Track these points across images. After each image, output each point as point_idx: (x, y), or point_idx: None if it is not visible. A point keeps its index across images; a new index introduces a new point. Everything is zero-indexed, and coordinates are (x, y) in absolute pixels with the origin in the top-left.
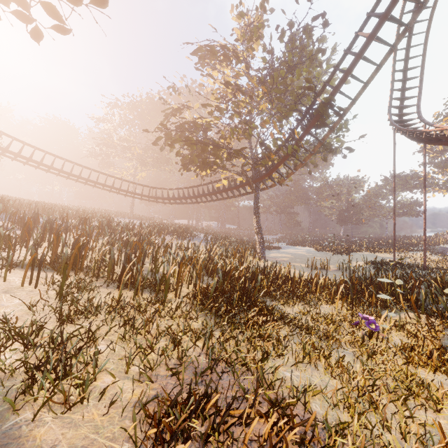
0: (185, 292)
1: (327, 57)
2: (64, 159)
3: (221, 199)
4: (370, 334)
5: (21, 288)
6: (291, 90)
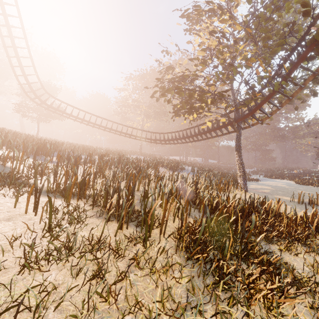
0: (171, 227)
1: None
2: (97, 116)
3: (205, 138)
4: None
5: (24, 214)
6: (276, 30)
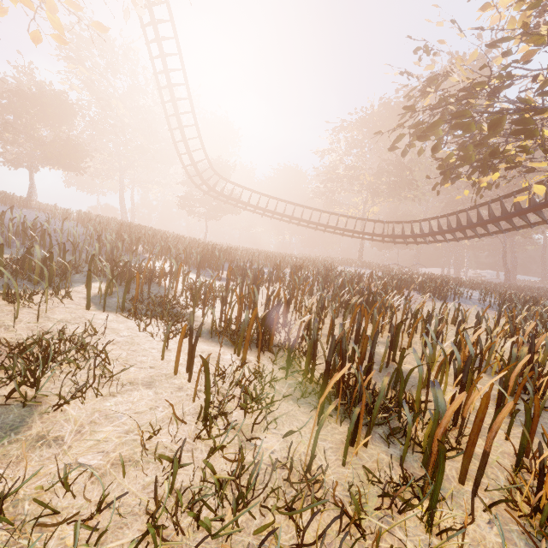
0: None
1: None
2: (286, 201)
3: (522, 226)
4: None
5: (173, 376)
6: None
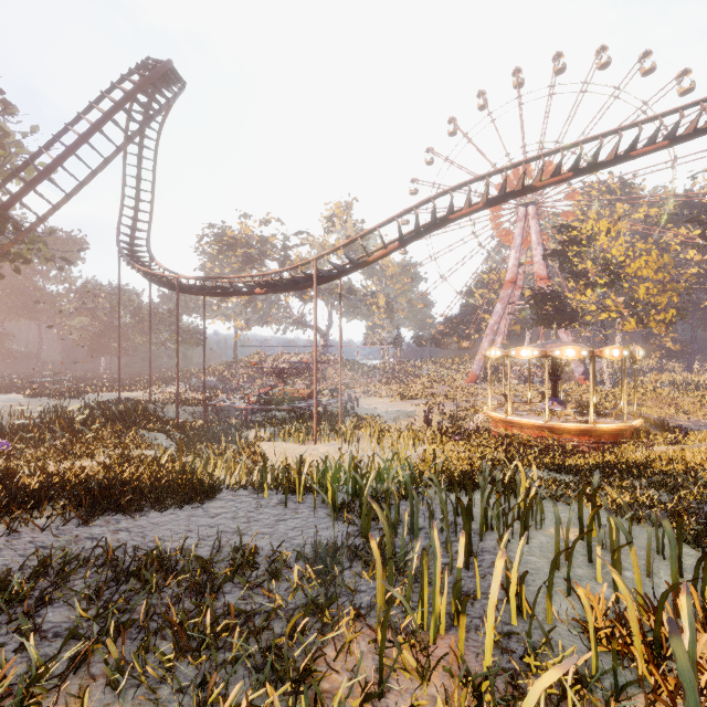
0: None
1: (17, 141)
2: None
3: None
4: (7, 456)
5: None
6: None
